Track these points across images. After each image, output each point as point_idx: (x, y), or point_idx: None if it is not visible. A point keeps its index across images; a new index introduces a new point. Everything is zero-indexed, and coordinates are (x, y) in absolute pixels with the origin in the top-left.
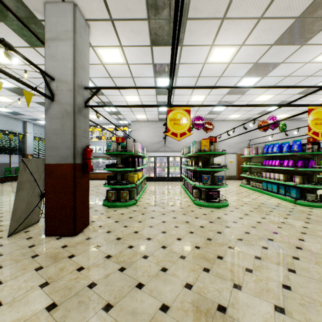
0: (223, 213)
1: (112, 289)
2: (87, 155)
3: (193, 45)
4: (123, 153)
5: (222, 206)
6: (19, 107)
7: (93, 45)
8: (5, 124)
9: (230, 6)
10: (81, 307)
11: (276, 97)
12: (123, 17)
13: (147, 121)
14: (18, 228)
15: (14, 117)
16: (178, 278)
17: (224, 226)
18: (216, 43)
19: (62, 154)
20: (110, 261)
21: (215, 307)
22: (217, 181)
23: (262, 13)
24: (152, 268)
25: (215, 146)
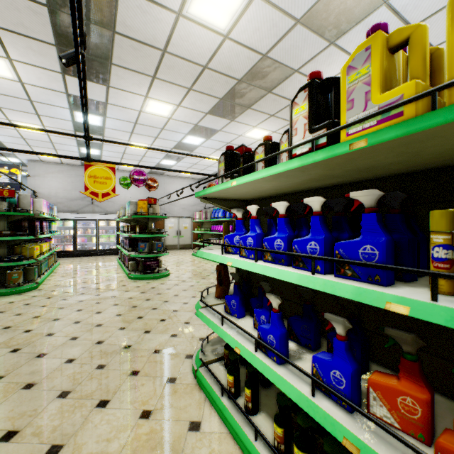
0: (160, 283)
1: (3, 366)
2: None
3: (124, 89)
4: (12, 213)
5: (162, 276)
6: None
7: None
8: None
9: (159, 70)
10: None
11: None
12: (14, 29)
13: (61, 163)
14: None
15: None
16: (90, 340)
17: (156, 293)
18: (150, 95)
19: None
20: None
21: (122, 347)
22: (156, 249)
23: (191, 85)
24: (59, 340)
25: (156, 208)
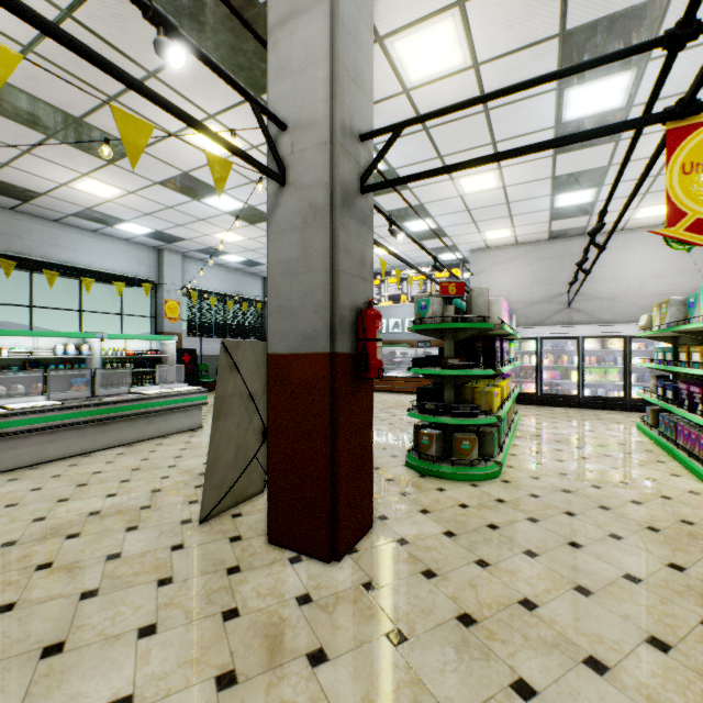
0: None
1: None
2: (366, 330)
3: None
4: (460, 325)
5: None
6: (254, 250)
7: (382, 34)
8: (237, 285)
9: None
10: None
11: None
12: None
13: (514, 244)
14: (221, 504)
15: (250, 272)
16: None
17: None
18: None
19: (303, 327)
20: None
21: None
22: None
23: None
24: None
25: None
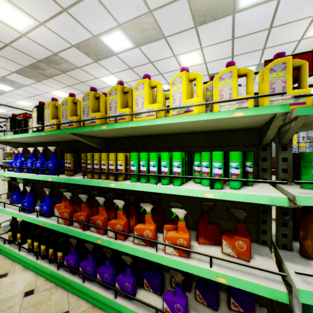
0: None
1: None
2: None
3: None
4: None
5: None
6: None
7: None
8: None
9: None
10: None
11: None
12: None
13: None
14: None
15: None
16: None
17: None
18: None
19: None
20: None
21: None
22: None
23: None
24: None
25: None
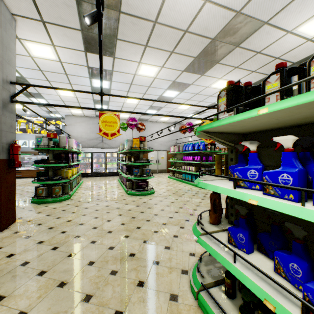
0: (148, 199)
1: (46, 262)
2: (14, 151)
3: (124, 59)
4: (55, 149)
5: (149, 193)
6: None
7: (20, 37)
8: None
9: (150, 39)
10: (15, 278)
11: (193, 108)
12: (55, 22)
13: (84, 116)
14: None
15: None
16: (104, 245)
17: (147, 207)
18: (142, 61)
19: None
20: (42, 245)
21: (128, 255)
22: (145, 174)
23: (173, 49)
24: (83, 243)
25: (145, 144)
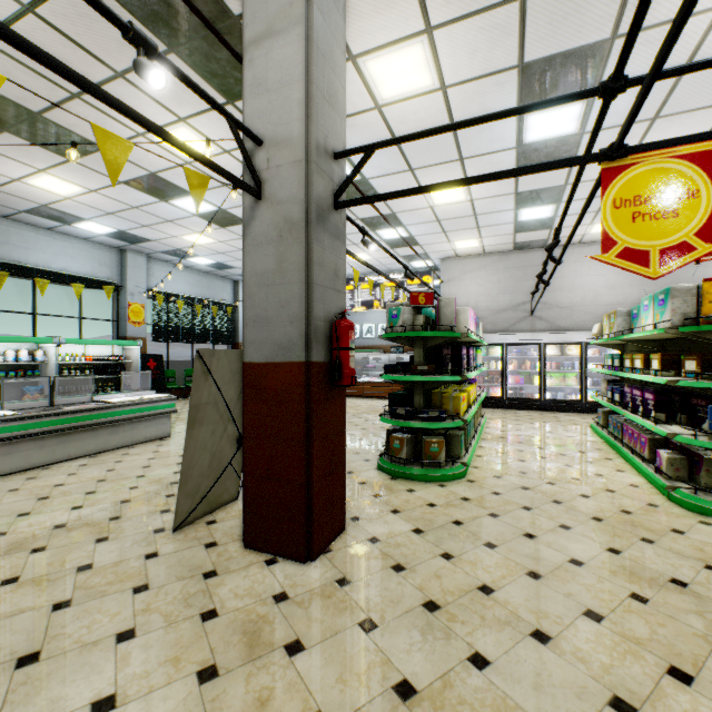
0: None
1: None
2: (339, 340)
3: None
4: (429, 334)
5: None
6: (225, 253)
7: (355, 53)
8: (206, 288)
9: None
10: None
11: None
12: None
13: (482, 254)
14: (195, 512)
15: (220, 275)
16: None
17: None
18: None
19: (279, 336)
20: None
21: None
22: None
23: None
24: None
25: None
